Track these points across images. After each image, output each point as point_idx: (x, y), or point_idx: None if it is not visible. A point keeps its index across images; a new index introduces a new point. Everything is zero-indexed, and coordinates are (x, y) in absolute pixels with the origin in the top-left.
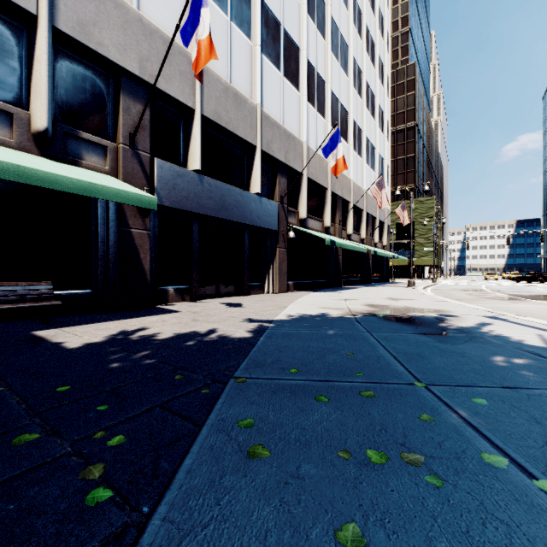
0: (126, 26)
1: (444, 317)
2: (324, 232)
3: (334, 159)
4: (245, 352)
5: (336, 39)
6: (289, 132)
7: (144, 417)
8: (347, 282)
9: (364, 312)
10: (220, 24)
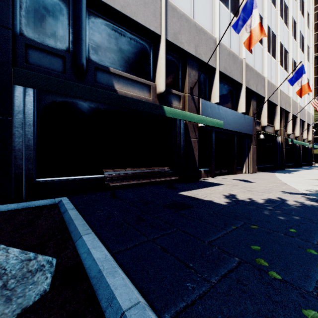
0: (190, 30)
1: None
2: (274, 133)
3: (299, 85)
4: None
5: (281, 6)
6: (258, 72)
7: None
8: (286, 166)
9: None
10: (225, 16)
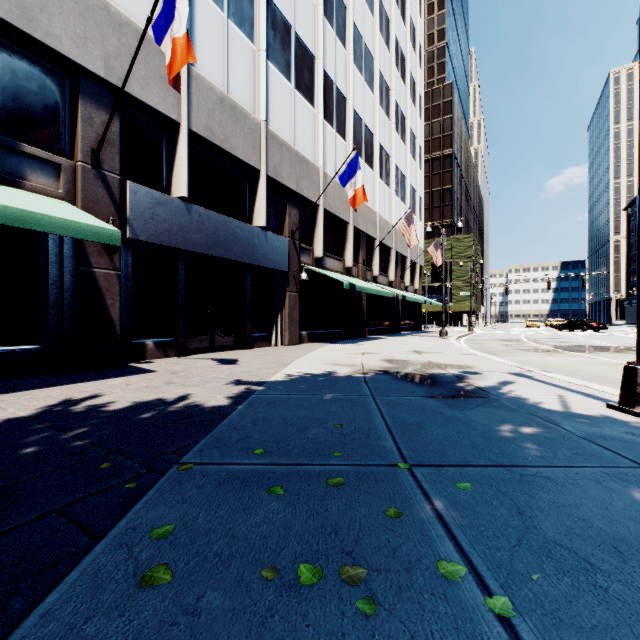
0: (86, 14)
1: (465, 375)
2: (345, 273)
3: (353, 189)
4: (211, 427)
5: (359, 49)
6: (301, 155)
7: (27, 529)
8: (373, 331)
9: (378, 369)
10: (214, 21)
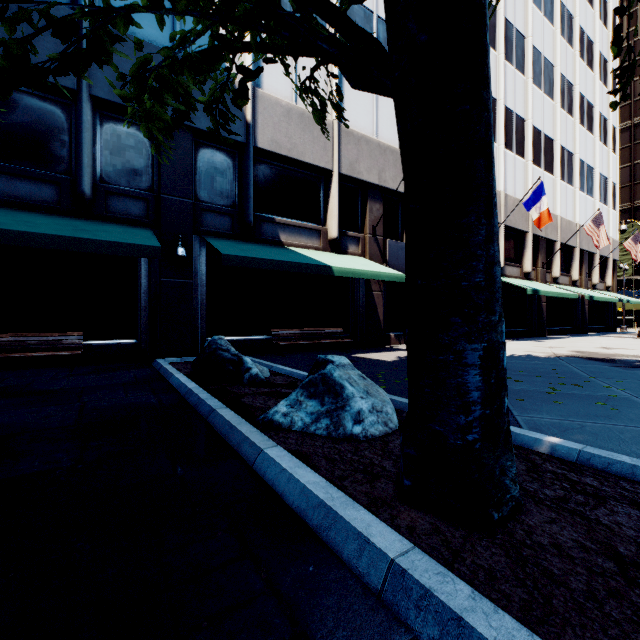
0: (371, 153)
1: None
2: (523, 277)
3: (537, 212)
4: None
5: (538, 67)
6: None
7: None
8: (552, 331)
9: (568, 355)
10: None
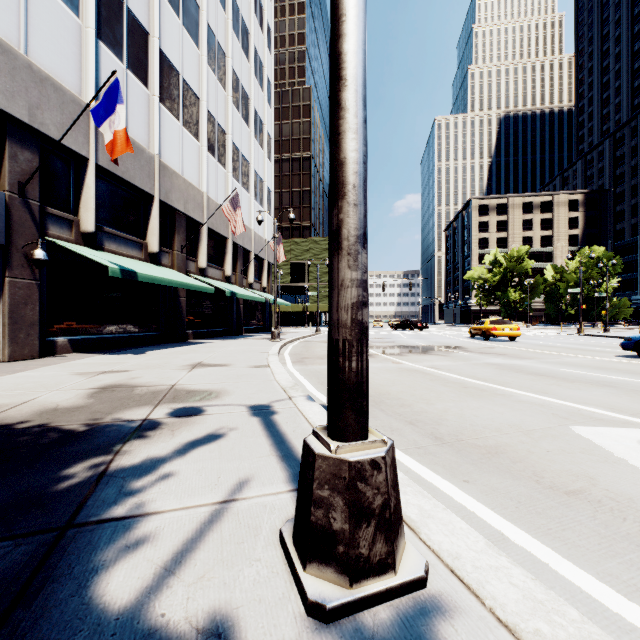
0: None
1: (165, 420)
2: (148, 260)
3: (112, 130)
4: None
5: None
6: (44, 72)
7: None
8: (202, 334)
9: (13, 419)
10: None
